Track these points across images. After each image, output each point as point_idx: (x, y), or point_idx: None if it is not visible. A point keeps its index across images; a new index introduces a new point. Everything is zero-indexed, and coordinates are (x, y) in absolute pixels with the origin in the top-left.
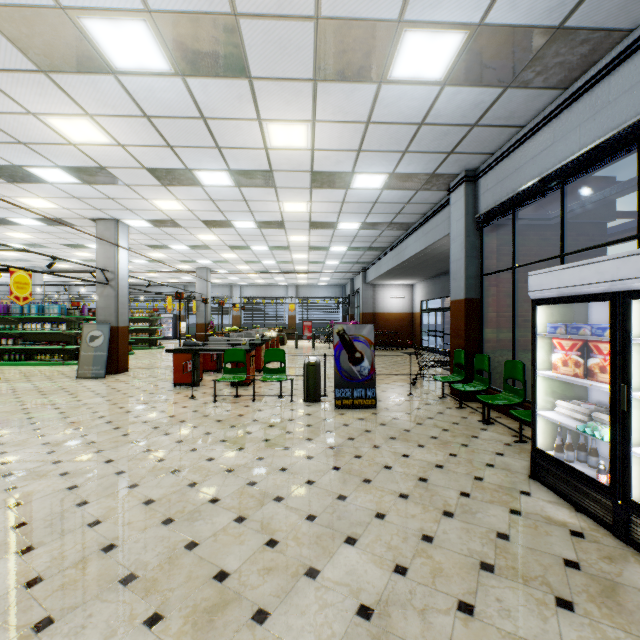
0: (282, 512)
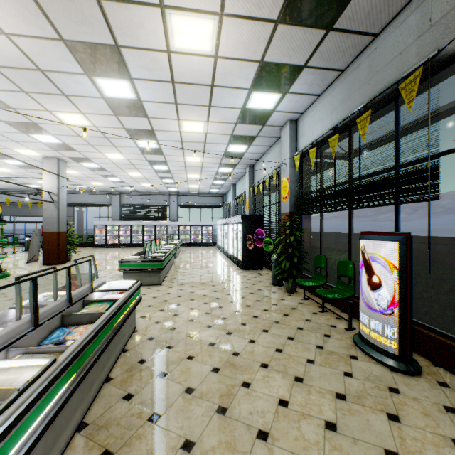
0: (86, 251)
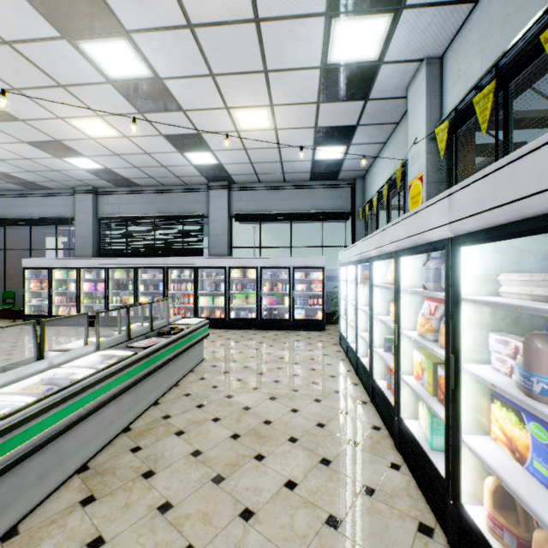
0: None
